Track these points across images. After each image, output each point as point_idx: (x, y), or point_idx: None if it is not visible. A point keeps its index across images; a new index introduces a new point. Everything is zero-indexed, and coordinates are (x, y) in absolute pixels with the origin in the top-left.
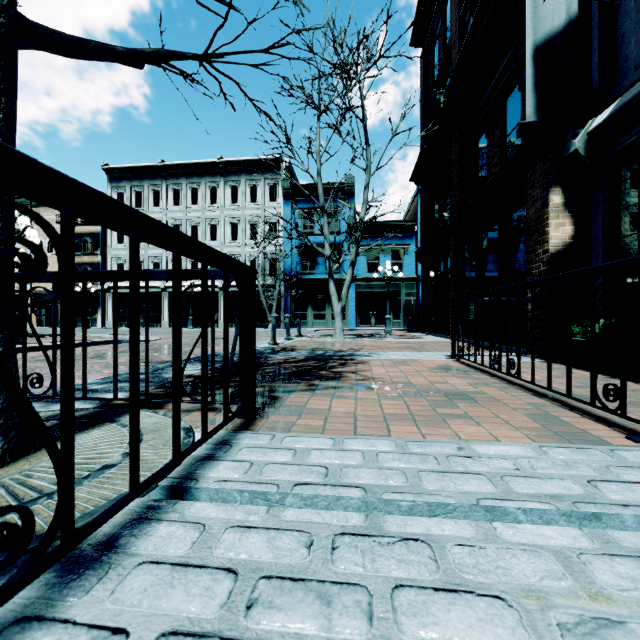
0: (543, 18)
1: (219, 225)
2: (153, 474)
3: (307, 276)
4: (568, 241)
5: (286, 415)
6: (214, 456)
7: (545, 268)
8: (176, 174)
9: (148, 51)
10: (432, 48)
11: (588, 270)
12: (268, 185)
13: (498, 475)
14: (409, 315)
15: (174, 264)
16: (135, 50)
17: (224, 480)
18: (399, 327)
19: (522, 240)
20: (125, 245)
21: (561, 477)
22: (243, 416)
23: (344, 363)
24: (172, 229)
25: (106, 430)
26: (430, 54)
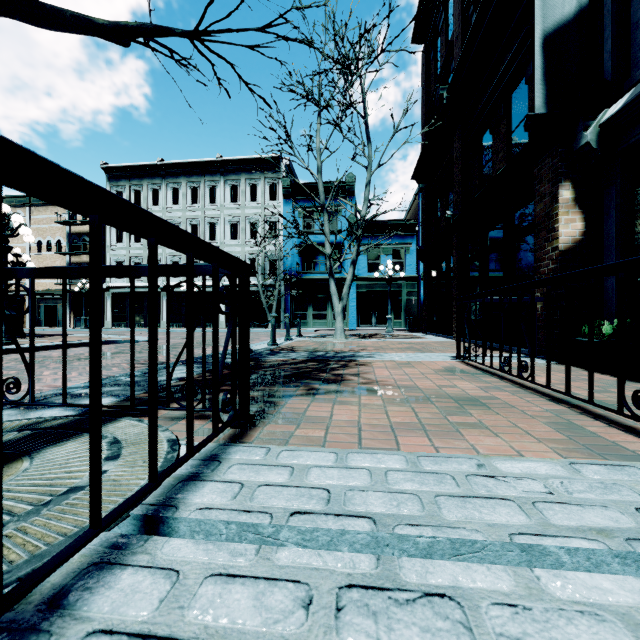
0: (553, 6)
1: (219, 224)
2: (122, 503)
3: (307, 276)
4: (578, 238)
5: (283, 424)
6: (199, 475)
7: (554, 266)
8: (175, 173)
9: (132, 25)
10: (434, 44)
11: (615, 265)
12: (268, 184)
13: (529, 501)
14: (410, 315)
15: (150, 254)
16: (118, 23)
17: (208, 507)
18: (400, 327)
19: (529, 237)
20: (124, 244)
21: (603, 504)
22: (236, 425)
23: (345, 365)
24: (146, 212)
25: (82, 442)
26: (432, 50)
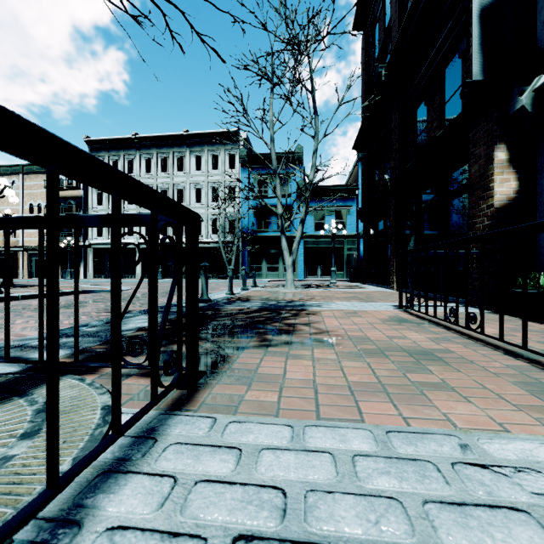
0: None
1: (185, 189)
2: None
3: (262, 234)
4: (512, 196)
5: (234, 382)
6: (125, 463)
7: (489, 222)
8: (148, 145)
9: None
10: (373, 30)
11: None
12: (228, 154)
13: None
14: (351, 268)
15: (48, 186)
16: None
17: (122, 526)
18: (342, 278)
19: (462, 197)
20: (104, 207)
21: None
22: (182, 386)
23: (296, 314)
24: (31, 124)
25: (5, 410)
26: (371, 36)
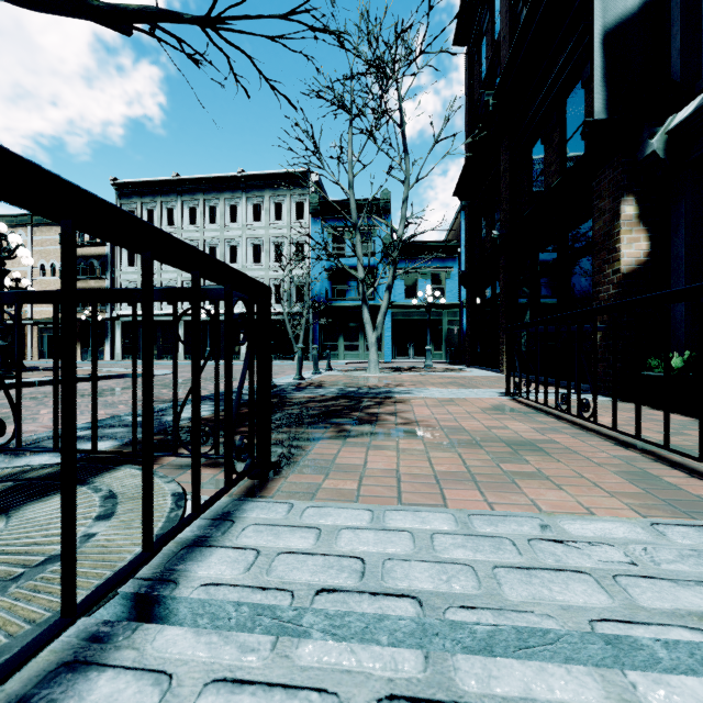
0: None
1: (240, 246)
2: (107, 580)
3: (338, 303)
4: (643, 259)
5: (310, 473)
6: (207, 539)
7: (615, 291)
8: (192, 189)
9: (133, 8)
10: (478, 46)
11: (697, 288)
12: (294, 201)
13: (609, 574)
14: (451, 346)
15: (144, 272)
16: (116, 6)
17: (215, 583)
18: (440, 359)
19: (586, 259)
20: (136, 268)
21: (700, 578)
22: (254, 475)
23: (381, 402)
24: (137, 219)
25: None
26: (476, 53)
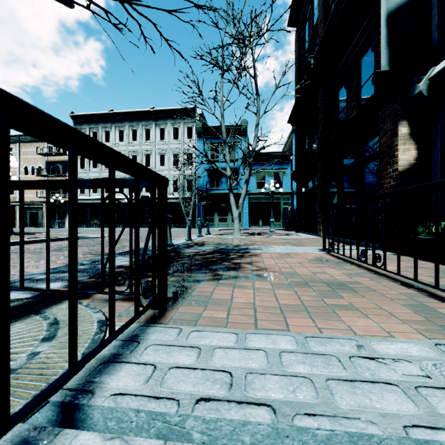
0: None
1: (152, 155)
2: (38, 394)
3: (214, 191)
4: (413, 162)
5: (194, 305)
6: (119, 357)
7: (395, 183)
8: (121, 119)
9: None
10: (304, 27)
11: None
12: (186, 127)
13: (411, 386)
14: (286, 219)
15: (70, 163)
16: None
17: (121, 393)
18: (279, 227)
19: (374, 163)
20: (85, 169)
21: None
22: (156, 307)
23: (242, 255)
24: (62, 123)
25: (27, 323)
26: (302, 31)
